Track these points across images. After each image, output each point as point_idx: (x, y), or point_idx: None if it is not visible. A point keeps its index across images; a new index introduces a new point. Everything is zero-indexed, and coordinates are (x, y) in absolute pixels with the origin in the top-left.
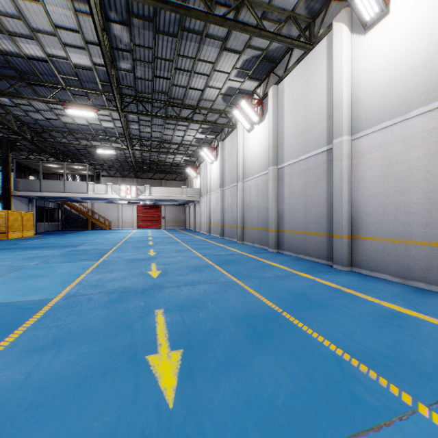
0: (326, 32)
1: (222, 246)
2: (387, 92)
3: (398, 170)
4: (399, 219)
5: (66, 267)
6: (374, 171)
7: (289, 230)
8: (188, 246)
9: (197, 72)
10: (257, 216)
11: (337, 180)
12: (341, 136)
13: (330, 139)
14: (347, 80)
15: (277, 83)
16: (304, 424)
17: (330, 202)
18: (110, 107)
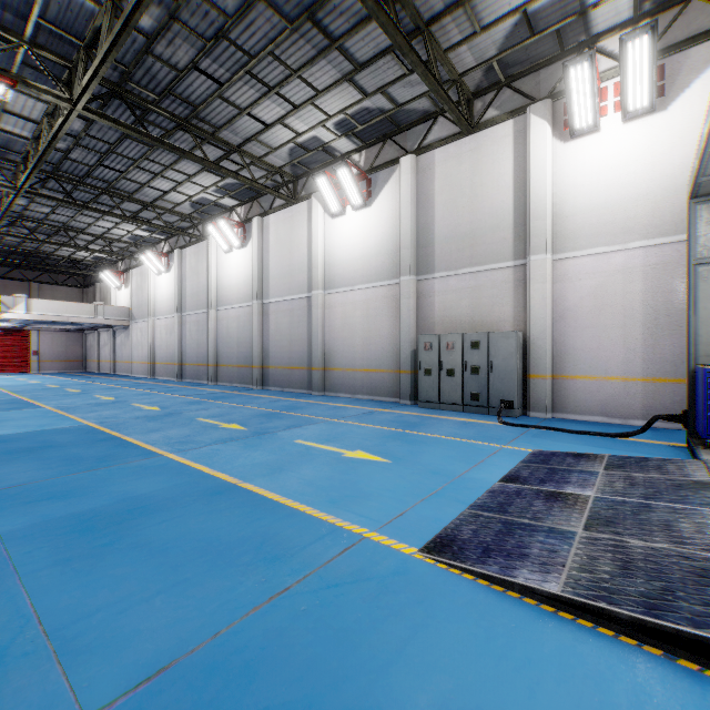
0: (307, 197)
1: (194, 388)
2: (345, 267)
3: (350, 323)
4: (351, 355)
5: (19, 414)
6: (338, 320)
7: (275, 366)
8: (147, 390)
9: (165, 177)
10: (238, 352)
11: (315, 324)
12: (318, 290)
13: (310, 289)
14: (322, 247)
15: (262, 215)
16: (297, 425)
17: (310, 341)
18: (4, 182)
